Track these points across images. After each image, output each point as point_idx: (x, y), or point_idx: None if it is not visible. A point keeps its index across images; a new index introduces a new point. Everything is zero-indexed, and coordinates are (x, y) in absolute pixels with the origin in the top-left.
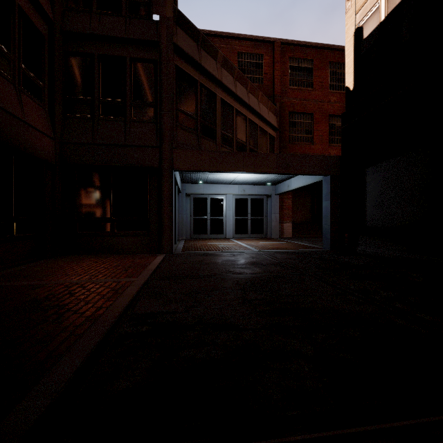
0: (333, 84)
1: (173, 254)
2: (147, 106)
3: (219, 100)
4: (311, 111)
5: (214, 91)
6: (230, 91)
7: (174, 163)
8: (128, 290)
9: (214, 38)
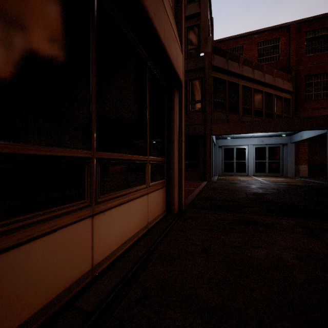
0: None
1: (211, 181)
2: (198, 103)
3: (241, 86)
4: None
5: (237, 82)
6: (249, 78)
7: (212, 132)
8: (195, 191)
9: (238, 39)
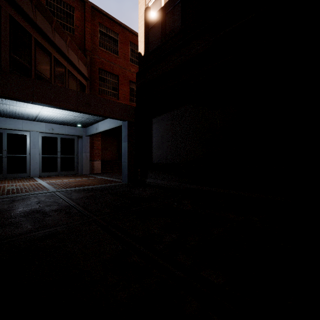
0: (132, 58)
1: None
2: None
3: (7, 15)
4: (117, 74)
5: None
6: (26, 14)
7: None
8: None
9: None
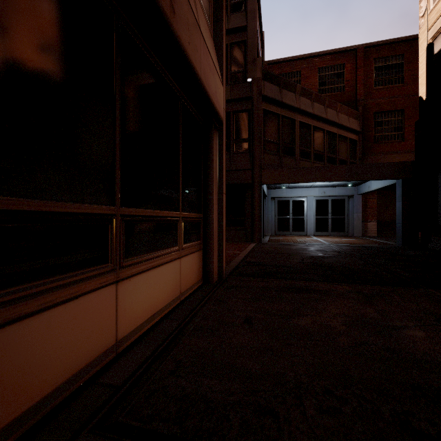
0: None
1: (261, 243)
2: (244, 142)
3: (298, 123)
4: (401, 107)
5: (293, 117)
6: (308, 113)
7: (262, 179)
8: (240, 255)
9: (295, 61)
